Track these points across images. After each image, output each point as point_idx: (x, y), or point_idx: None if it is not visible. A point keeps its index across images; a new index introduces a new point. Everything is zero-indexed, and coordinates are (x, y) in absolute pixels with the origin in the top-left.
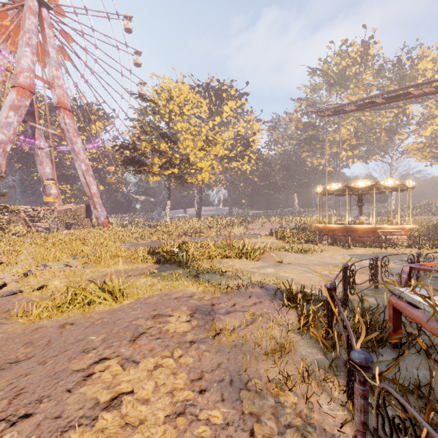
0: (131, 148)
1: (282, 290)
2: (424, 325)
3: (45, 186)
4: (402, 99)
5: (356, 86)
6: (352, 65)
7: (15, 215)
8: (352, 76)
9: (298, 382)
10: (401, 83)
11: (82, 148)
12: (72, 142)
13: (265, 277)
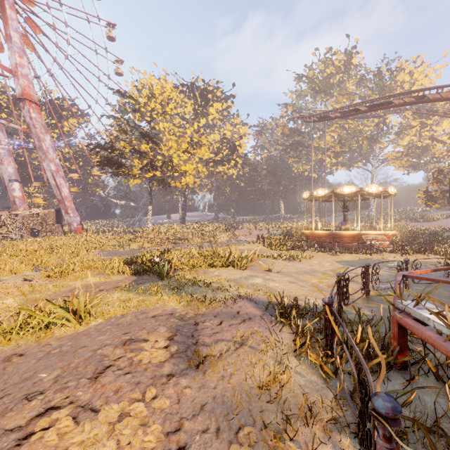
0: (107, 148)
1: (273, 303)
2: (439, 347)
3: (7, 188)
4: (384, 108)
5: (340, 94)
6: (336, 73)
7: None
8: (336, 85)
9: (299, 424)
10: (381, 94)
11: (51, 146)
12: (40, 138)
13: (254, 288)
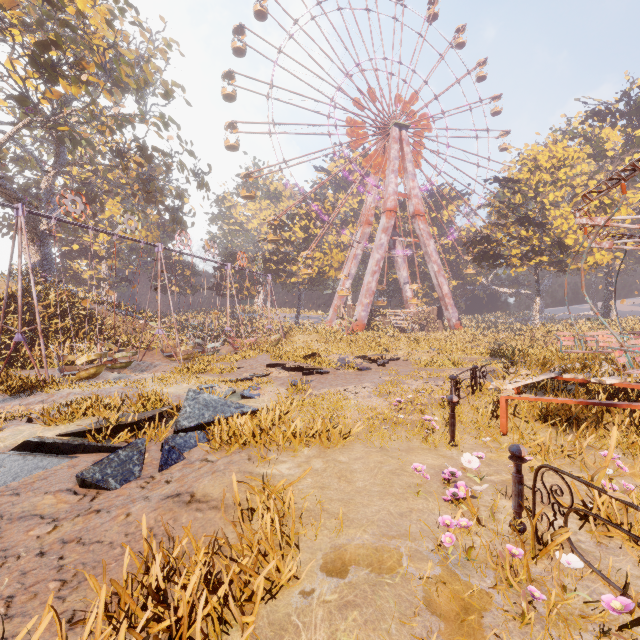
0: (483, 243)
1: None
2: None
3: (402, 290)
4: None
5: None
6: None
7: (384, 318)
8: None
9: None
10: None
11: (434, 249)
12: (425, 245)
13: None
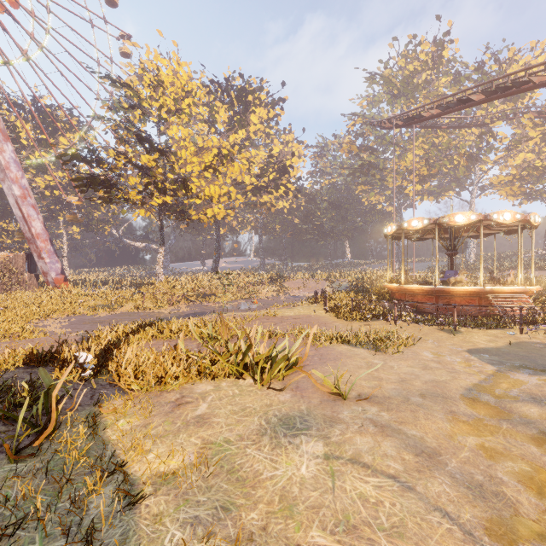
0: (90, 160)
1: None
2: None
3: None
4: (512, 92)
5: (427, 98)
6: (421, 70)
7: None
8: (421, 86)
9: None
10: None
11: (14, 160)
12: None
13: None
